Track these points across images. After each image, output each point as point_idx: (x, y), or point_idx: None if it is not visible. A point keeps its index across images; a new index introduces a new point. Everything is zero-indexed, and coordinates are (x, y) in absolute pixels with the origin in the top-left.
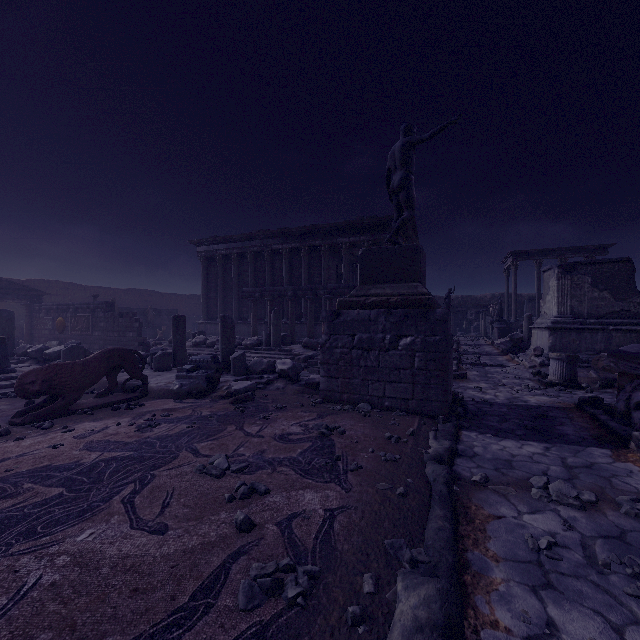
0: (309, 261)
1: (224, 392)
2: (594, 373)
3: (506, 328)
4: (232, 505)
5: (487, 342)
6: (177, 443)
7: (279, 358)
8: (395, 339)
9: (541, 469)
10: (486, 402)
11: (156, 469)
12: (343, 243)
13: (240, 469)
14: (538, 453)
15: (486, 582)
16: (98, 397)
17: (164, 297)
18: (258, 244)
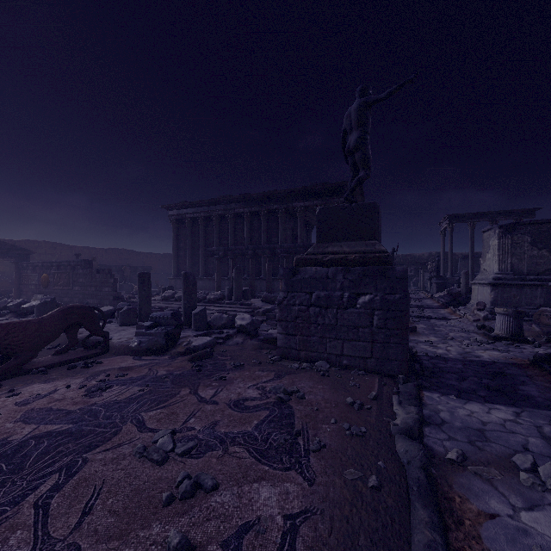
0: (268, 223)
1: (183, 348)
2: (537, 327)
3: (443, 283)
4: (169, 510)
5: (427, 296)
6: (123, 412)
7: (240, 311)
8: (353, 297)
9: (519, 442)
10: (440, 357)
11: (91, 450)
12: (298, 207)
13: (186, 451)
14: (509, 420)
15: None
16: (56, 354)
17: (141, 256)
18: (222, 208)
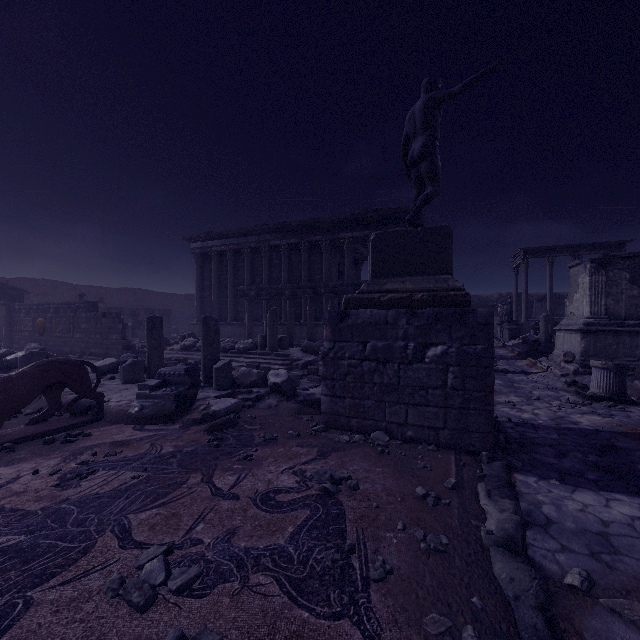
0: (309, 258)
1: (200, 414)
2: None
3: (517, 329)
4: None
5: (497, 344)
6: (104, 513)
7: (275, 364)
8: (421, 348)
9: None
10: (527, 424)
11: (41, 583)
12: (346, 238)
13: (184, 586)
14: (638, 517)
15: None
16: (31, 424)
17: (159, 297)
18: (255, 240)
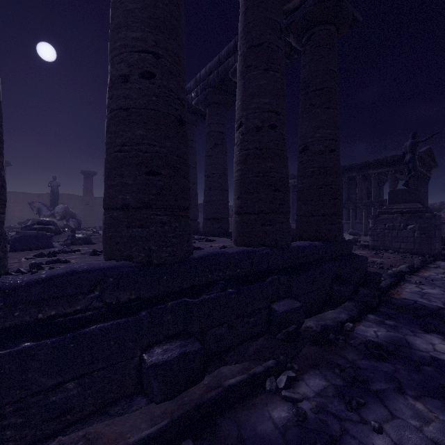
0: (348, 186)
1: None
2: None
3: None
4: None
5: None
6: None
7: None
8: (405, 226)
9: None
10: None
11: None
12: (372, 173)
13: None
14: None
15: (424, 273)
16: None
17: None
18: None
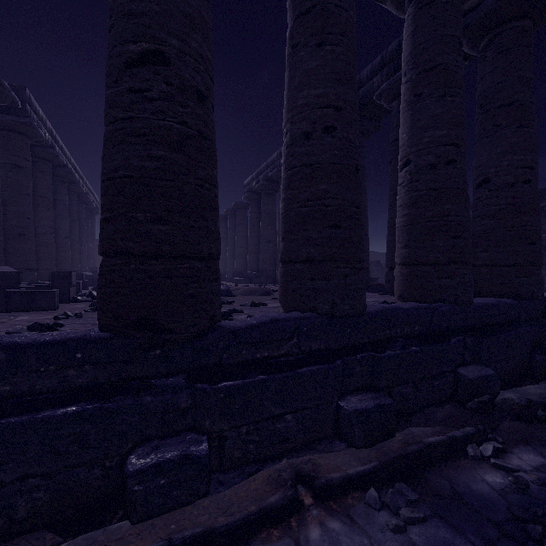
0: None
1: None
2: None
3: None
4: None
5: None
6: None
7: None
8: None
9: None
10: None
11: None
12: None
13: None
14: None
15: None
16: None
17: (382, 256)
18: None
